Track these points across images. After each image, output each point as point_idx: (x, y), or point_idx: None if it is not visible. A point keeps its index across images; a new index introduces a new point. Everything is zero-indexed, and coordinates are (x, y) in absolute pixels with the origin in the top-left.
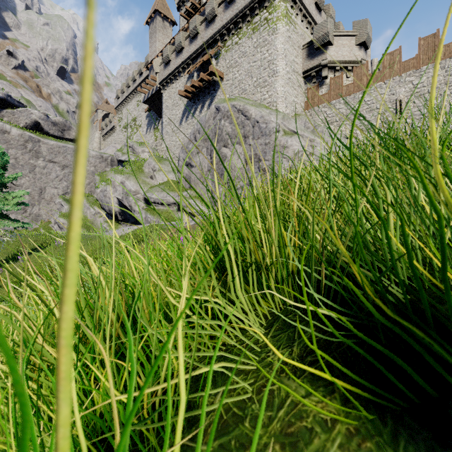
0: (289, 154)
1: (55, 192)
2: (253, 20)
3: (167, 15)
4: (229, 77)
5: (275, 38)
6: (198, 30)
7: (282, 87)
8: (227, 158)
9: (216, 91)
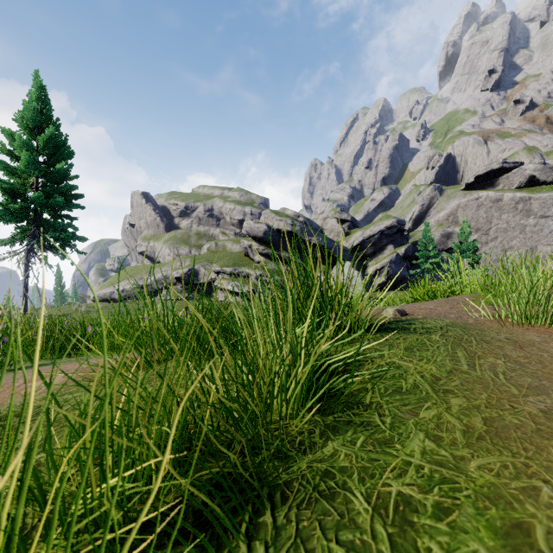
0: None
1: (547, 250)
2: None
3: None
4: None
5: None
6: None
7: None
8: None
9: None
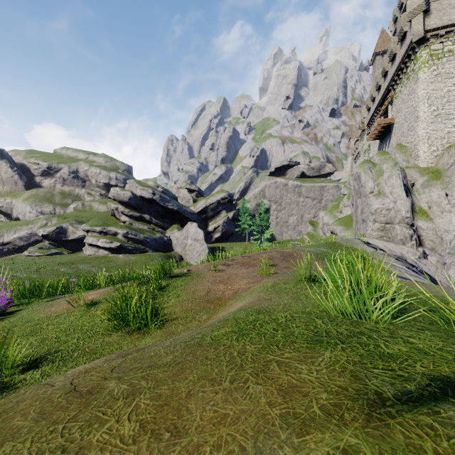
0: (372, 210)
1: (309, 216)
2: (407, 70)
3: (386, 48)
4: (396, 121)
5: (417, 87)
6: (380, 84)
7: (423, 129)
8: (358, 207)
9: (391, 133)
